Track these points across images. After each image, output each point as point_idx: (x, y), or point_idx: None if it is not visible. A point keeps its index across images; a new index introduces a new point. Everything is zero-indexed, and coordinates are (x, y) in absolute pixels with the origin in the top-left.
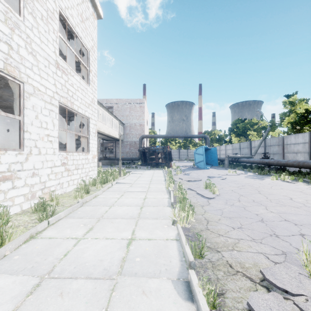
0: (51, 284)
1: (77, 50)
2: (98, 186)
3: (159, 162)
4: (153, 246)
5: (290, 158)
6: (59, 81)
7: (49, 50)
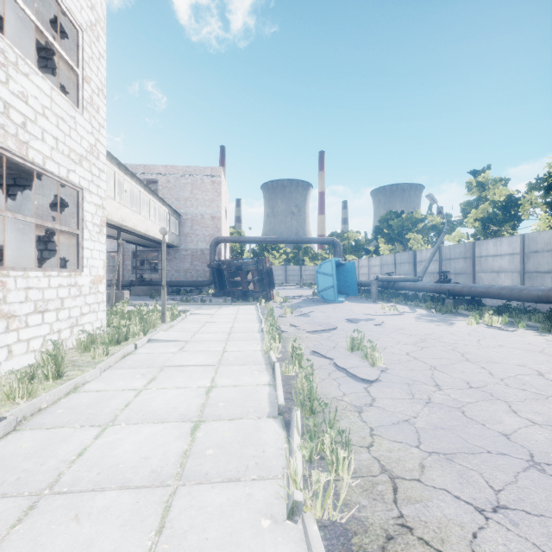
0: None
1: (55, 32)
2: (98, 353)
3: (249, 290)
4: None
5: (486, 281)
6: None
7: None
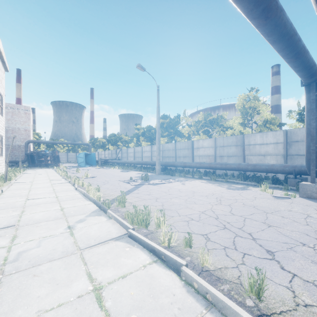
0: (36, 180)
1: None
2: (16, 174)
3: (48, 163)
4: (56, 178)
5: (129, 159)
6: None
7: None
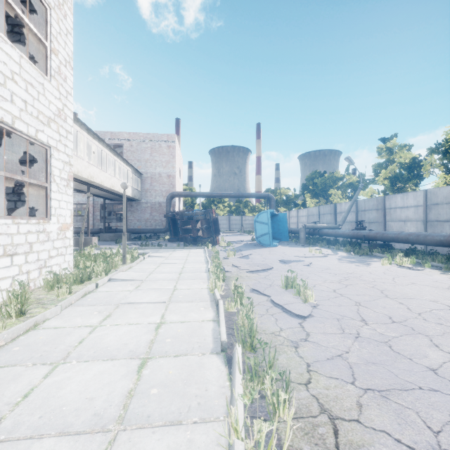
0: None
1: (28, 10)
2: (61, 291)
3: (199, 236)
4: None
5: (395, 228)
6: None
7: None
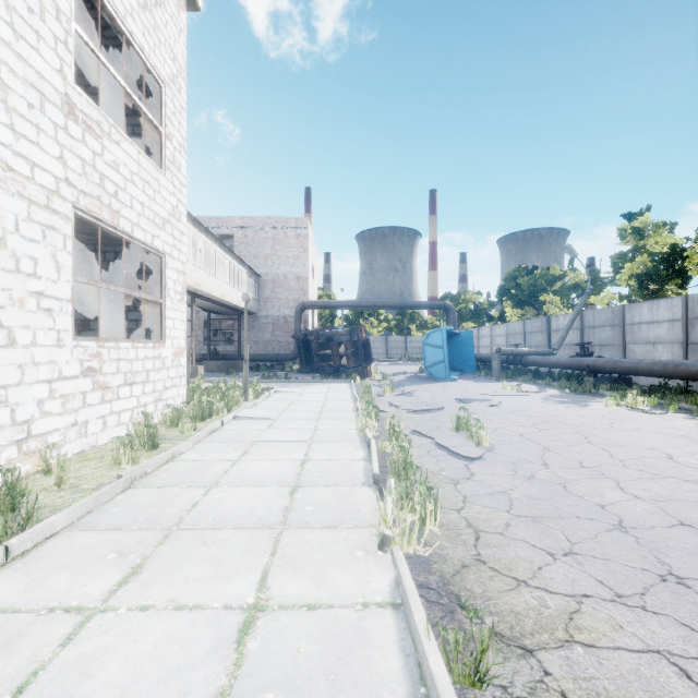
0: None
1: (136, 86)
2: (186, 427)
3: (342, 365)
4: (323, 634)
5: (639, 355)
6: (75, 151)
7: (44, 65)
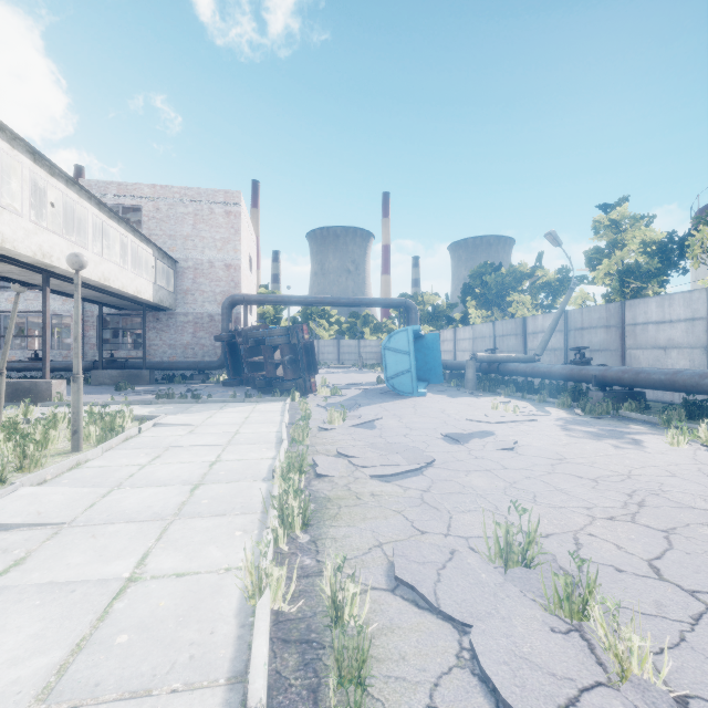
0: None
1: None
2: None
3: (277, 376)
4: None
5: (644, 362)
6: None
7: None
